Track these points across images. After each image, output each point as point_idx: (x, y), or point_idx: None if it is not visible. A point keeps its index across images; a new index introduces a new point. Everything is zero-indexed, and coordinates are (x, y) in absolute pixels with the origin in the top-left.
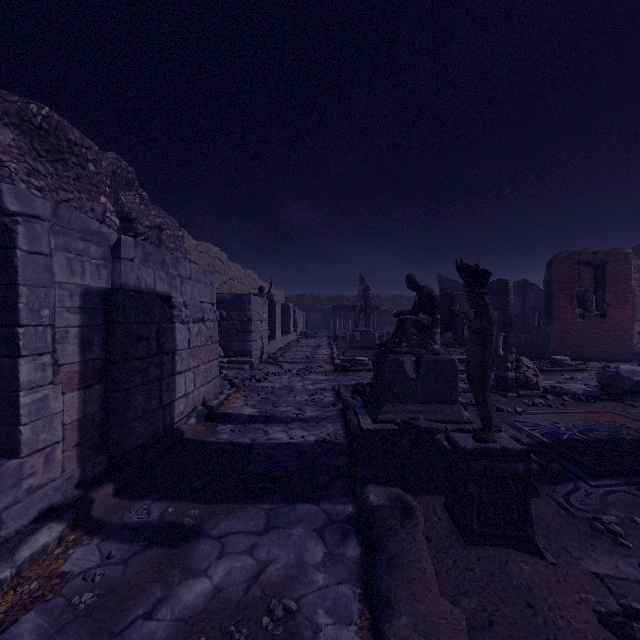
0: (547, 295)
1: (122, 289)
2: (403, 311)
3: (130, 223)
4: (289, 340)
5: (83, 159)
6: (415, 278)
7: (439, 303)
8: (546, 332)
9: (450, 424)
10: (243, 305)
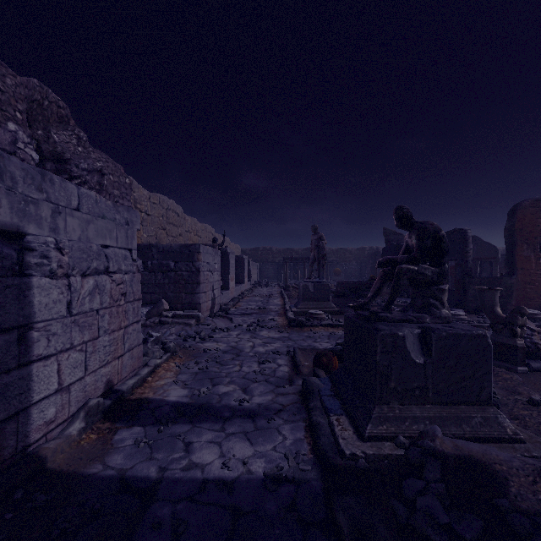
0: (509, 245)
1: None
2: (395, 258)
3: (63, 164)
4: (243, 289)
5: None
6: (410, 211)
7: (448, 246)
8: (509, 283)
9: (487, 443)
10: (191, 255)
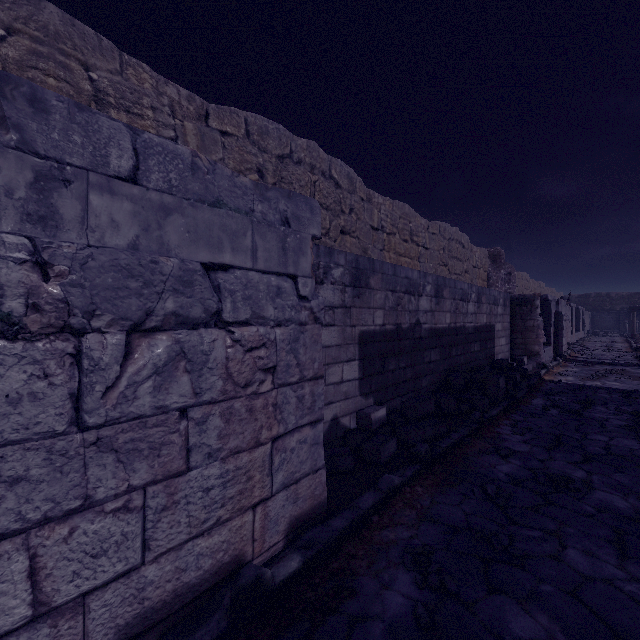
0: None
1: (558, 312)
2: None
3: None
4: (579, 337)
5: (501, 259)
6: None
7: None
8: None
9: None
10: None
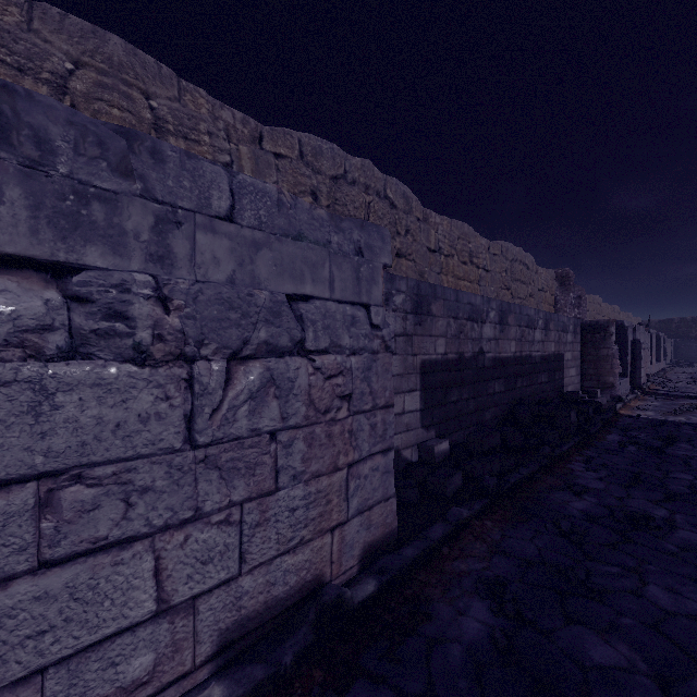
0: None
1: (636, 340)
2: None
3: None
4: (660, 367)
5: (570, 281)
6: None
7: None
8: None
9: None
10: None
